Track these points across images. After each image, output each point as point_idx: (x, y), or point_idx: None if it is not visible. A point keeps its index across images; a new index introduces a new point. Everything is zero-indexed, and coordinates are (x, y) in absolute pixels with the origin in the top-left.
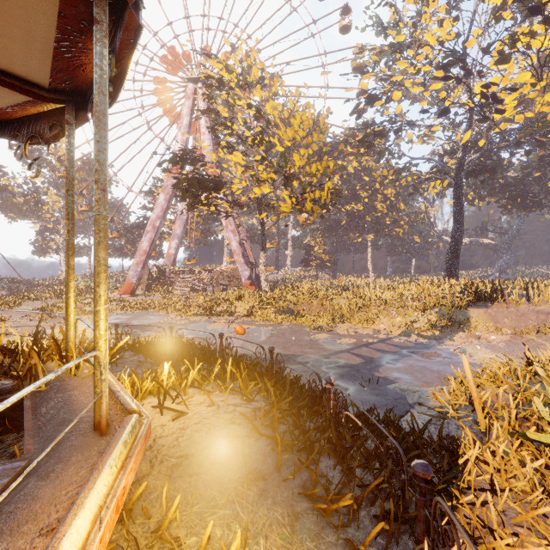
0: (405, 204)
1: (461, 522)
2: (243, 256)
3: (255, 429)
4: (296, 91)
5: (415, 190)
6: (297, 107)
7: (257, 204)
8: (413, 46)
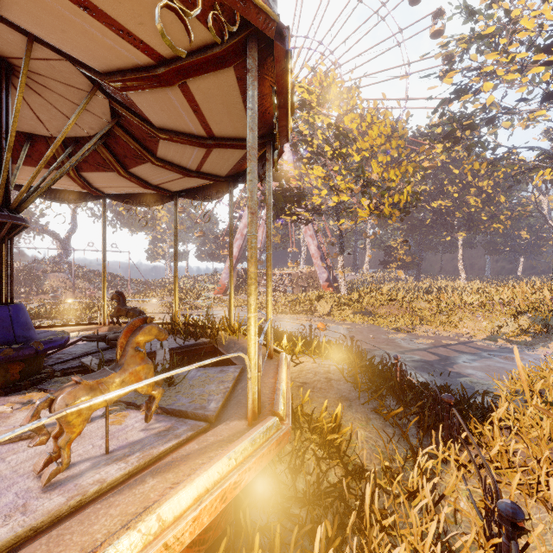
0: (506, 196)
1: (473, 431)
2: (321, 259)
3: (344, 376)
4: (374, 104)
5: (516, 182)
6: (375, 119)
7: (335, 210)
8: (506, 34)
